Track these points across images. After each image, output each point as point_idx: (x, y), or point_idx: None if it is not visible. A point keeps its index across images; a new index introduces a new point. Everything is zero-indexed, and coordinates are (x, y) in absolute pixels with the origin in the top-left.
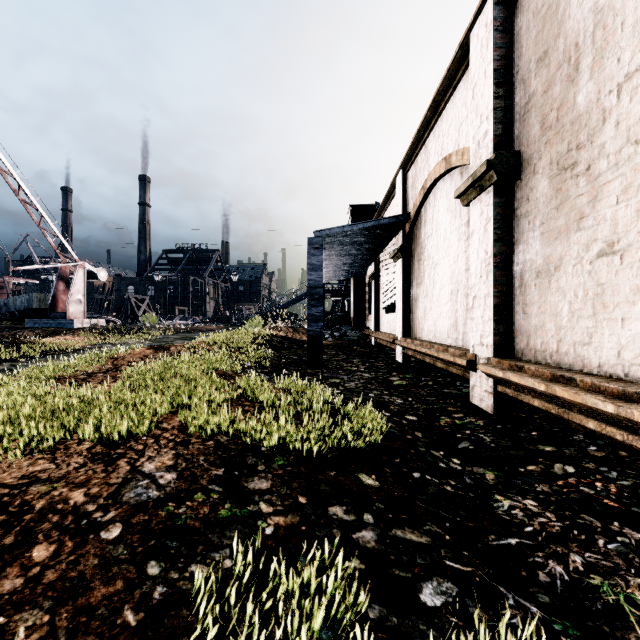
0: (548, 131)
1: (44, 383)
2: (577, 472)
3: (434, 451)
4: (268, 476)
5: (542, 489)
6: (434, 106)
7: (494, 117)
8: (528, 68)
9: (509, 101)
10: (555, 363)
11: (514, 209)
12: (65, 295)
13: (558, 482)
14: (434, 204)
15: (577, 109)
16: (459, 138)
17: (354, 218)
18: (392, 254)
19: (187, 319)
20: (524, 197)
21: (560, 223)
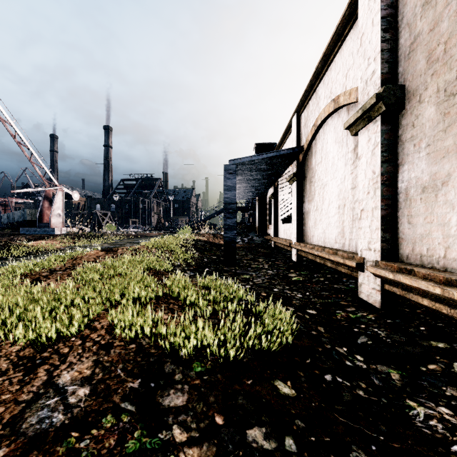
0: (435, 64)
1: (10, 280)
2: None
3: (338, 348)
4: (184, 388)
5: (451, 393)
6: (324, 59)
7: (381, 58)
8: (413, 13)
9: (394, 44)
10: (442, 267)
11: (399, 135)
12: (49, 210)
13: None
14: (323, 138)
15: None
16: (346, 82)
17: (258, 153)
18: (288, 178)
19: (137, 228)
20: (409, 124)
21: (448, 143)
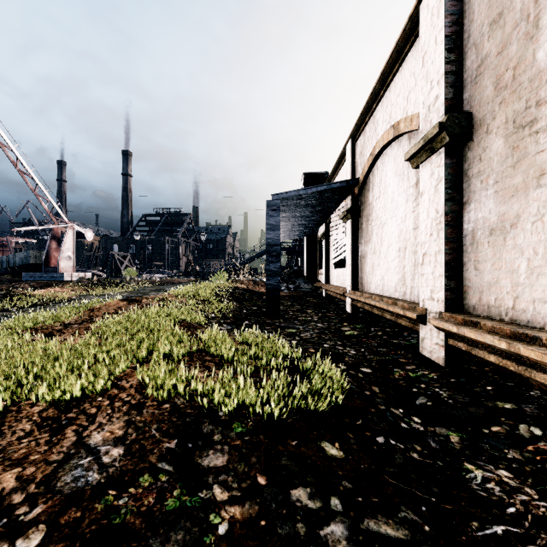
0: (503, 91)
1: (20, 335)
2: (545, 435)
3: (394, 409)
4: (224, 448)
5: (513, 456)
6: (383, 78)
7: (445, 81)
8: (480, 32)
9: (460, 66)
10: (511, 319)
11: (465, 169)
12: (57, 252)
13: (528, 447)
14: (382, 169)
15: (537, 65)
16: (407, 106)
17: (307, 185)
18: (342, 215)
19: (163, 273)
20: (476, 157)
21: (517, 181)
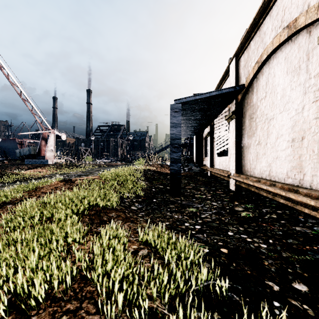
0: None
1: None
2: None
3: None
4: None
5: None
6: None
7: None
8: None
9: None
10: None
11: None
12: (45, 147)
13: None
14: (268, 72)
15: None
16: None
17: None
18: (227, 116)
19: (108, 159)
20: None
21: None
